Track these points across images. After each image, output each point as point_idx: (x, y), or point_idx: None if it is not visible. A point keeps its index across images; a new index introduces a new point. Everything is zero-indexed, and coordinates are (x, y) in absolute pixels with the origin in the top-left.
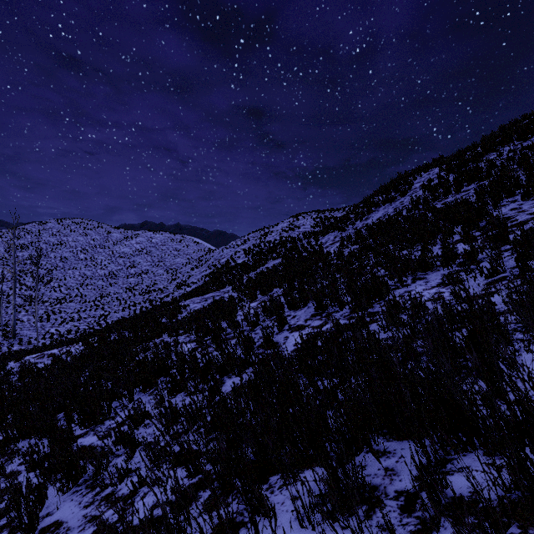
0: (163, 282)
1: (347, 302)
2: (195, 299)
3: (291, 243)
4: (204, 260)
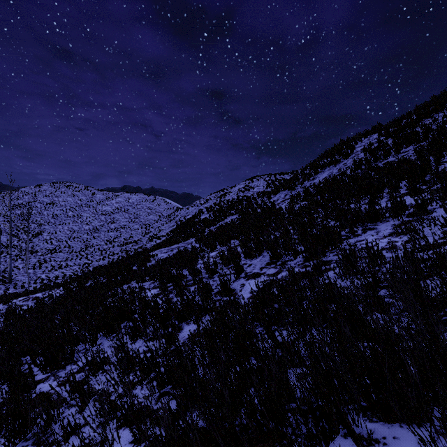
0: (138, 235)
1: (301, 251)
2: (163, 249)
3: (247, 201)
4: (173, 217)
